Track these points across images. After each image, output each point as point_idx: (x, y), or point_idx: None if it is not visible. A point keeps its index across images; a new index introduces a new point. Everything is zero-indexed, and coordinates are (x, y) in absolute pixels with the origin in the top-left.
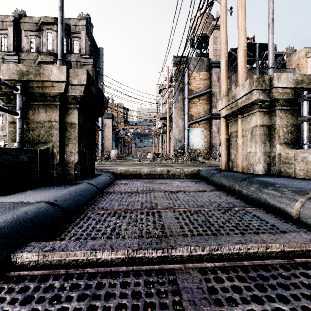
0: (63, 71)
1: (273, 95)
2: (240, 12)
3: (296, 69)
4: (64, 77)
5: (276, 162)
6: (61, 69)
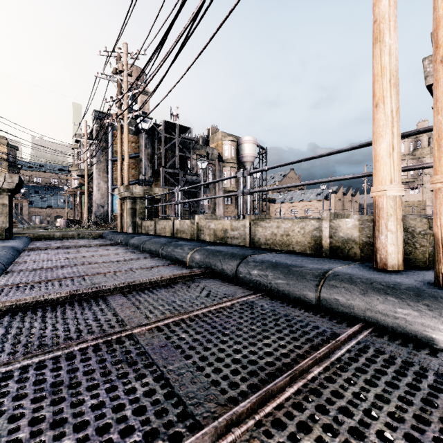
0: (2, 176)
1: (134, 195)
2: (125, 142)
3: (215, 148)
4: (3, 179)
5: (137, 226)
6: (1, 174)
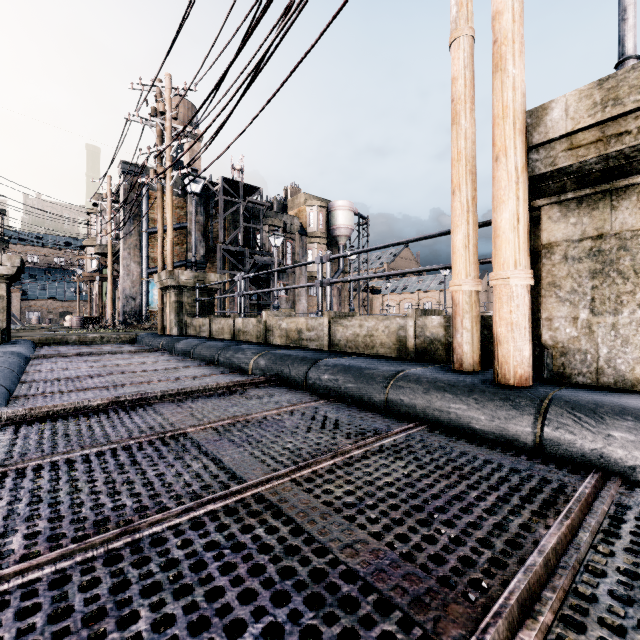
0: None
1: (181, 283)
2: (168, 211)
3: (295, 217)
4: None
5: (185, 326)
6: None
